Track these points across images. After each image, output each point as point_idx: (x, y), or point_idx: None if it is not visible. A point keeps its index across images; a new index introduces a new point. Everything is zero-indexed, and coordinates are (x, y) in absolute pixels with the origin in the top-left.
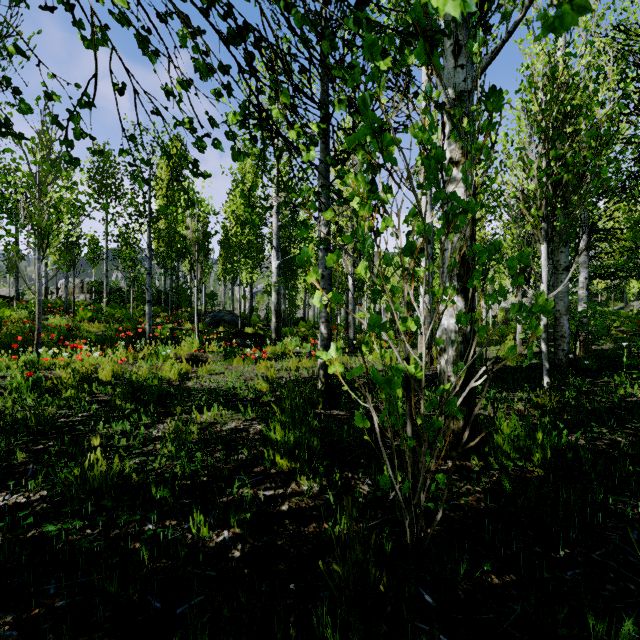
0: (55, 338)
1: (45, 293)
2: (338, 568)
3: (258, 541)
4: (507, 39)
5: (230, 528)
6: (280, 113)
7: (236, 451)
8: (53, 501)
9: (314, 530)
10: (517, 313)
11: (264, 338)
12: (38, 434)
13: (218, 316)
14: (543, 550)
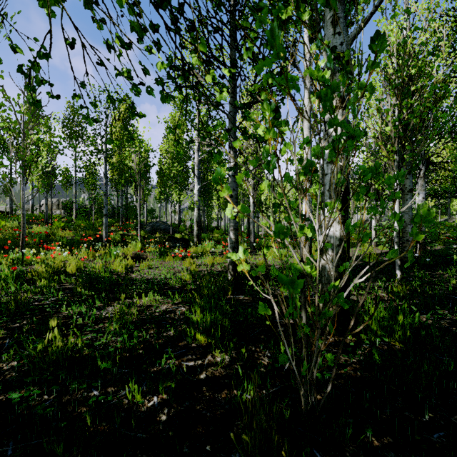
0: (37, 241)
1: (31, 209)
2: (247, 437)
3: (181, 406)
4: (374, 12)
5: (159, 394)
6: (198, 60)
7: (166, 328)
8: (21, 370)
9: (226, 396)
10: (398, 222)
11: (189, 241)
12: (16, 315)
13: (155, 225)
14: (411, 414)
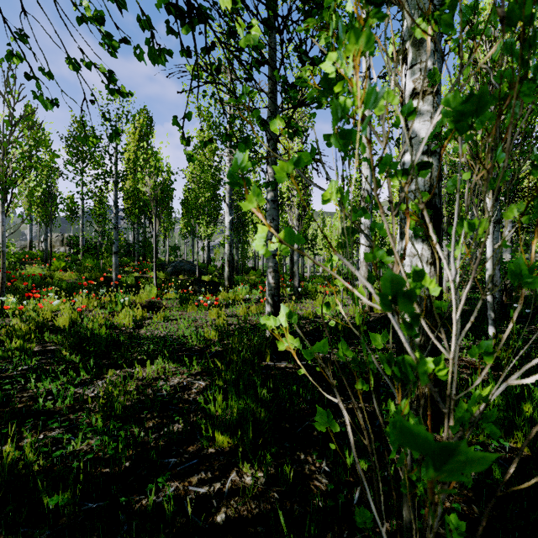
0: (29, 286)
1: (30, 246)
2: None
3: None
4: None
5: None
6: None
7: (173, 418)
8: None
9: None
10: None
11: (219, 285)
12: None
13: (179, 266)
14: None
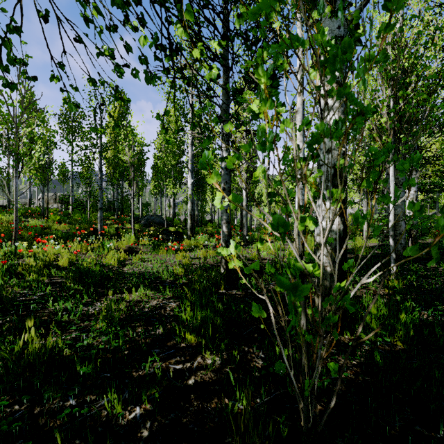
0: (32, 235)
1: (29, 203)
2: None
3: (165, 418)
4: None
5: (142, 404)
6: (184, 32)
7: (154, 326)
8: None
9: (216, 406)
10: (418, 212)
11: (183, 235)
12: (0, 311)
13: (150, 219)
14: (423, 429)
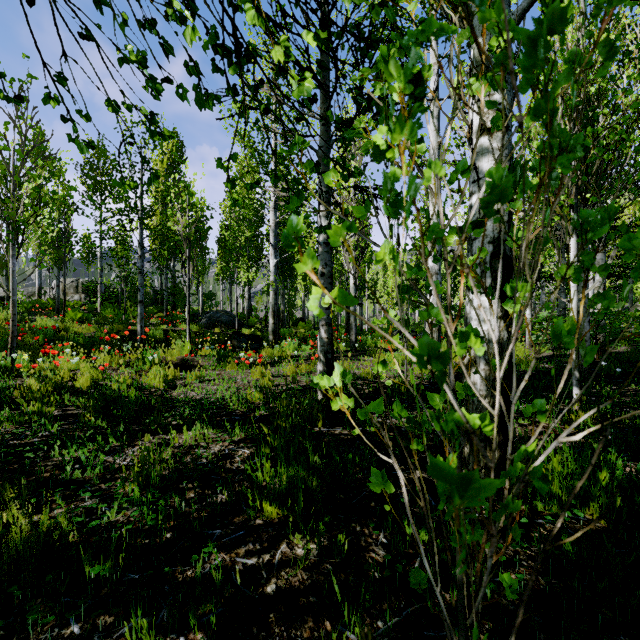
0: (41, 340)
1: (38, 293)
2: None
3: None
4: None
5: (189, 632)
6: (258, 16)
7: (215, 489)
8: None
9: (310, 635)
10: None
11: (262, 339)
12: None
13: (215, 317)
14: None
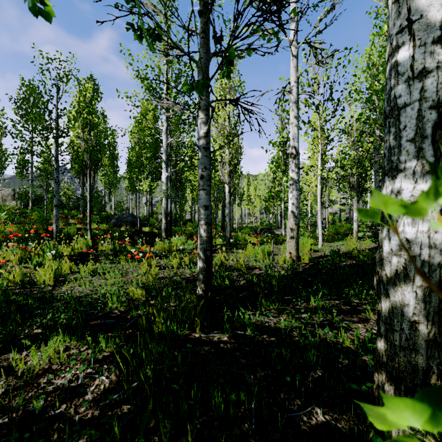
0: None
1: None
2: None
3: None
4: None
5: None
6: None
7: None
8: None
9: None
10: None
11: (158, 235)
12: None
13: (122, 218)
14: None
